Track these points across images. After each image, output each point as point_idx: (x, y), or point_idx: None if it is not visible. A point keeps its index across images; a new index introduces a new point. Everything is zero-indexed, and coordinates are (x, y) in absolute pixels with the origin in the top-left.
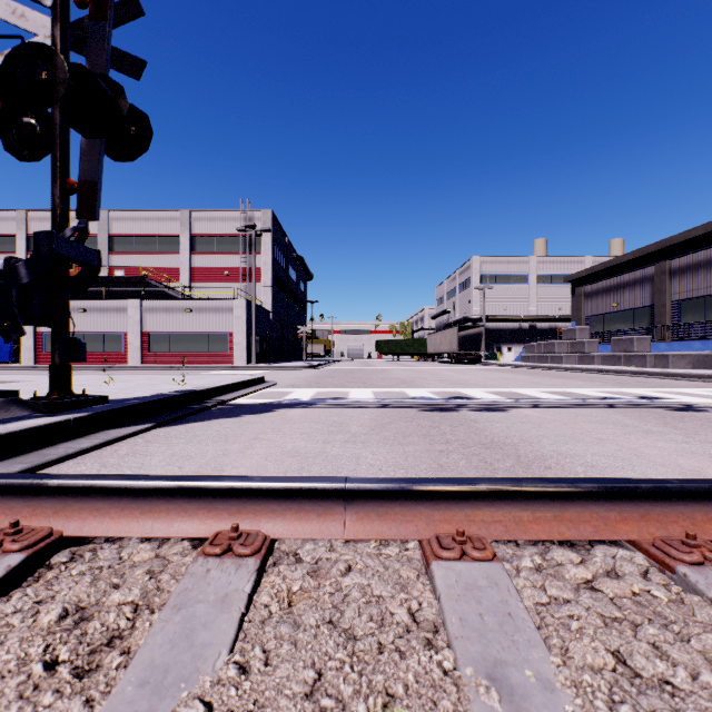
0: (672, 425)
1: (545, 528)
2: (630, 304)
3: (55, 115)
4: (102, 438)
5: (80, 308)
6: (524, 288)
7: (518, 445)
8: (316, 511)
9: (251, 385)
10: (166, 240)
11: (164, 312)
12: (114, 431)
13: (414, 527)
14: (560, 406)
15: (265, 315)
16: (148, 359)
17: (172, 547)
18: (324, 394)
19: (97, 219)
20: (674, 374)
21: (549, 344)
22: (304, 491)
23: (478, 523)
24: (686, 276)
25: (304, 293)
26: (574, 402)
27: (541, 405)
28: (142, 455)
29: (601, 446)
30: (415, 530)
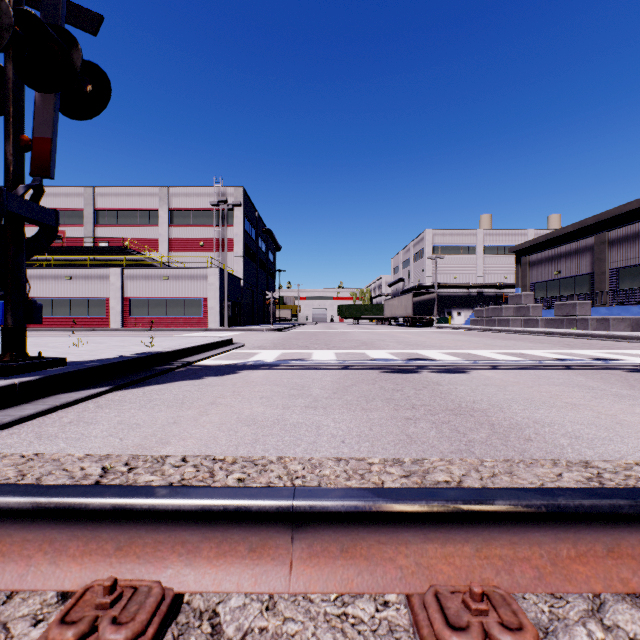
0: (639, 388)
1: (598, 572)
2: (571, 272)
3: (7, 69)
4: (49, 404)
5: (67, 276)
6: (472, 258)
7: (489, 411)
8: (248, 542)
9: (220, 346)
10: (146, 214)
11: (143, 279)
12: (65, 395)
13: (397, 571)
14: (518, 368)
15: (236, 282)
16: (129, 323)
17: (25, 603)
18: (288, 355)
19: (51, 177)
20: (617, 336)
21: (496, 308)
22: (228, 514)
23: (495, 562)
24: (625, 246)
25: (272, 262)
26: (531, 363)
27: (499, 366)
28: (87, 423)
29: (576, 412)
30: (399, 575)
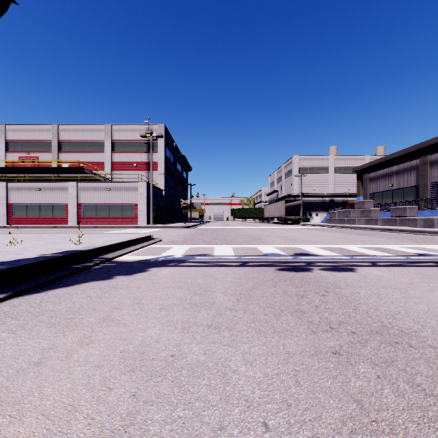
0: None
1: None
2: (401, 185)
3: None
4: None
5: (37, 188)
6: (326, 176)
7: (424, 336)
8: None
9: (141, 242)
10: (96, 144)
11: (92, 190)
12: None
13: None
14: (396, 264)
15: (160, 192)
16: (82, 221)
17: None
18: (194, 250)
19: None
20: None
21: (346, 211)
22: None
23: None
24: None
25: (186, 179)
26: (401, 259)
27: (378, 263)
28: None
29: None
30: None
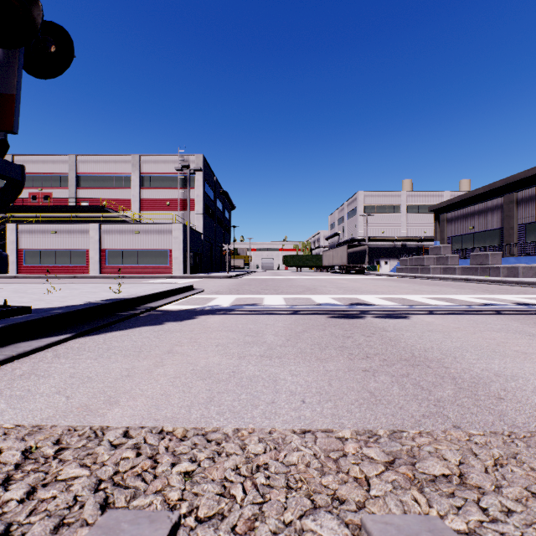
0: None
1: None
2: (483, 227)
3: None
4: (5, 354)
5: (52, 230)
6: (397, 216)
7: (444, 361)
8: None
9: (181, 292)
10: (121, 178)
11: (118, 233)
12: (25, 343)
13: None
14: (453, 313)
15: (197, 236)
16: (106, 270)
17: None
18: (242, 300)
19: (15, 132)
20: (528, 282)
21: (419, 258)
22: None
23: None
24: (531, 204)
25: (228, 219)
26: (463, 308)
27: (435, 311)
28: (38, 376)
29: (532, 363)
30: None
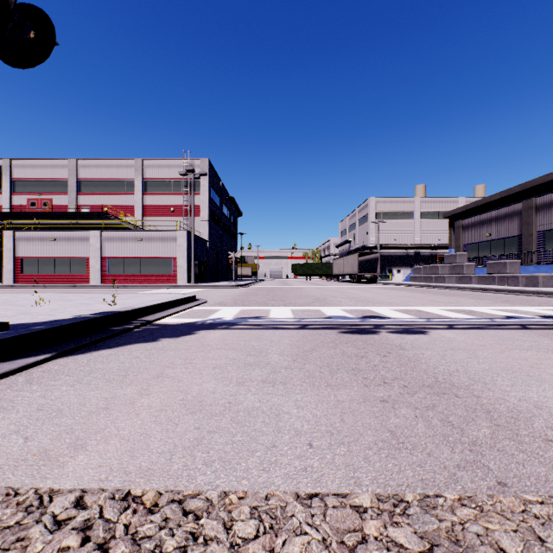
0: None
1: None
2: (501, 234)
3: None
4: None
5: (51, 238)
6: (410, 223)
7: (473, 388)
8: None
9: (183, 303)
10: (123, 183)
11: (119, 240)
12: None
13: None
14: (475, 327)
15: (203, 243)
16: (107, 279)
17: None
18: (247, 312)
19: None
20: (549, 292)
21: (433, 267)
22: None
23: None
24: (550, 210)
25: (235, 226)
26: (484, 321)
27: (455, 326)
28: None
29: None
30: None
